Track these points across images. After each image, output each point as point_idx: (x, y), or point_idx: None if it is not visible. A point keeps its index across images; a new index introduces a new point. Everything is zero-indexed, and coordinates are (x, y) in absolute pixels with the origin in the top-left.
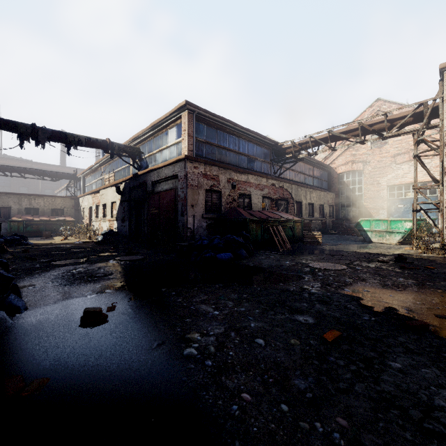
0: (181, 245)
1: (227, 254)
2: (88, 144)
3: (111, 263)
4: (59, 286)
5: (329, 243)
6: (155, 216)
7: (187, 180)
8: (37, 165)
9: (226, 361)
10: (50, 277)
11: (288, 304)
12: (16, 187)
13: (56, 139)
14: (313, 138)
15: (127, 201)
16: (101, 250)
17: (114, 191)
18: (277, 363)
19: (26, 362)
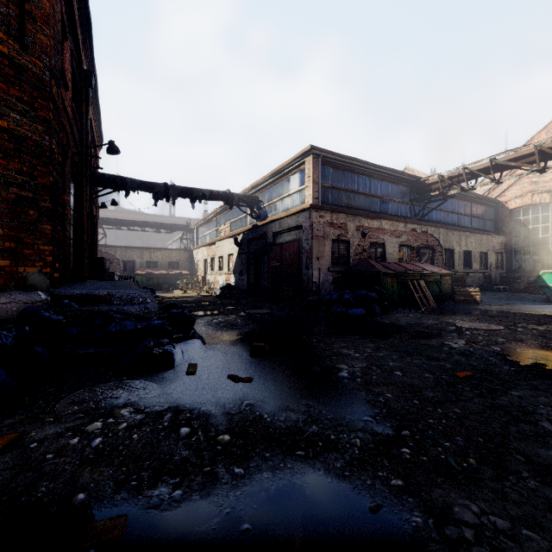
0: (308, 300)
1: (359, 309)
2: (211, 197)
3: (242, 315)
4: (213, 331)
5: (492, 303)
6: (276, 269)
7: (312, 230)
8: (150, 217)
9: (371, 380)
10: (200, 324)
11: (425, 354)
12: (132, 240)
13: (184, 195)
14: (468, 169)
15: (246, 253)
16: (225, 304)
17: (231, 243)
18: (412, 385)
19: (231, 370)
